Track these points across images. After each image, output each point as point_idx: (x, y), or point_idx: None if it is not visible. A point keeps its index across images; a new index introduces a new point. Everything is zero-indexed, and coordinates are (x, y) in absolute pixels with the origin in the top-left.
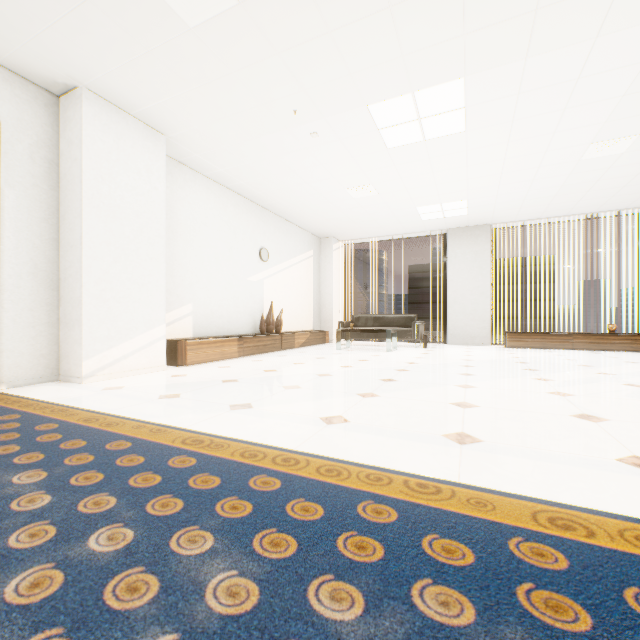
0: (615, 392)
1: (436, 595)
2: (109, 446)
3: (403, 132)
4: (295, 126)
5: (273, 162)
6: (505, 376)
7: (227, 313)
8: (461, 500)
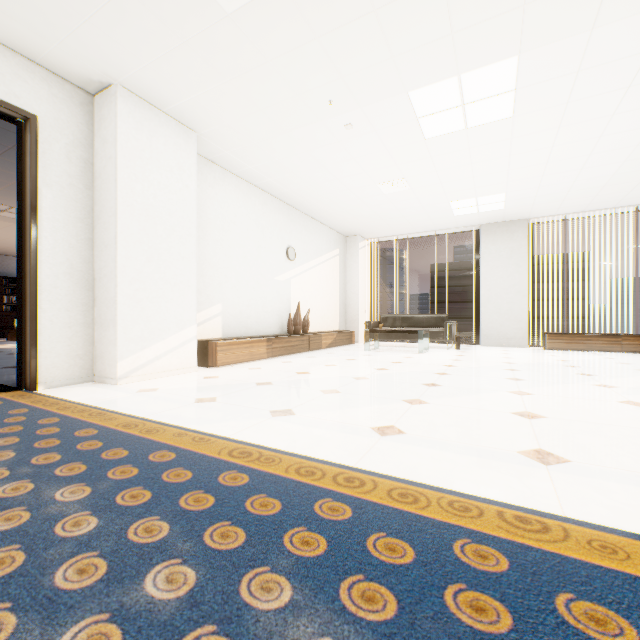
0: None
1: None
2: (152, 457)
3: (444, 120)
4: (329, 118)
5: (303, 157)
6: (560, 382)
7: (255, 313)
8: (580, 542)
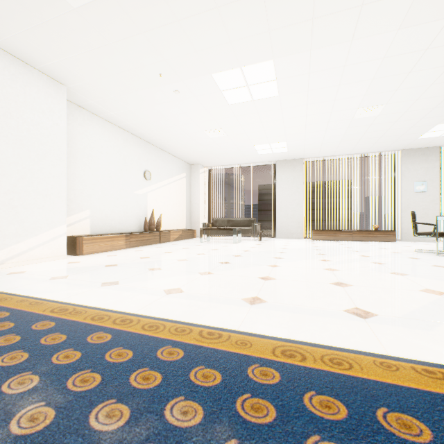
0: (364, 267)
1: (182, 407)
2: None
3: (238, 94)
4: (162, 85)
5: (150, 110)
6: (302, 258)
7: (118, 217)
8: (232, 342)
